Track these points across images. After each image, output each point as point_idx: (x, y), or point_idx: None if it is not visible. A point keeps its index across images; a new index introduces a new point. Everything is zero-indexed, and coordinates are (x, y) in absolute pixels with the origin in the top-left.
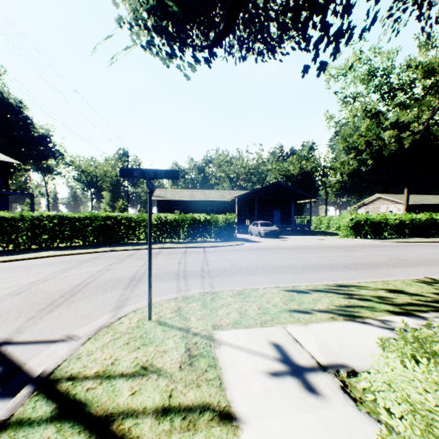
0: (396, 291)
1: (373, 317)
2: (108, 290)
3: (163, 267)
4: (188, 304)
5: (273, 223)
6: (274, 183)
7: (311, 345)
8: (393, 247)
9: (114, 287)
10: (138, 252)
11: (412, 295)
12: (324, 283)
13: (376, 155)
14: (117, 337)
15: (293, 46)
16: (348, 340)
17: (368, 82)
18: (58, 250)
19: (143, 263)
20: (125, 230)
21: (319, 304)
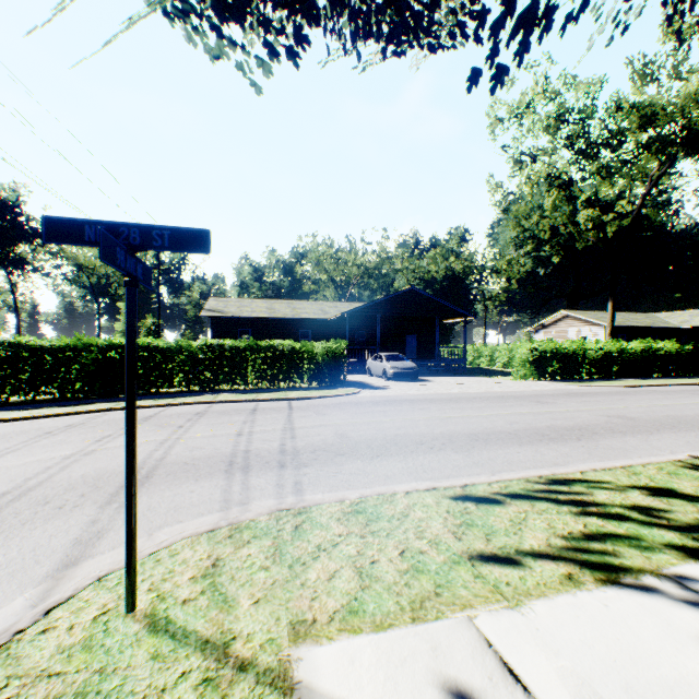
0: (662, 492)
1: (655, 571)
2: (63, 509)
3: (205, 445)
4: (239, 548)
5: (405, 355)
6: (408, 290)
7: (554, 692)
8: (603, 396)
9: (81, 501)
10: (164, 412)
11: (695, 500)
12: (519, 476)
13: (566, 248)
14: (6, 698)
15: (453, 33)
16: (636, 661)
17: (555, 131)
18: (3, 410)
19: (167, 436)
20: (145, 369)
21: (530, 536)
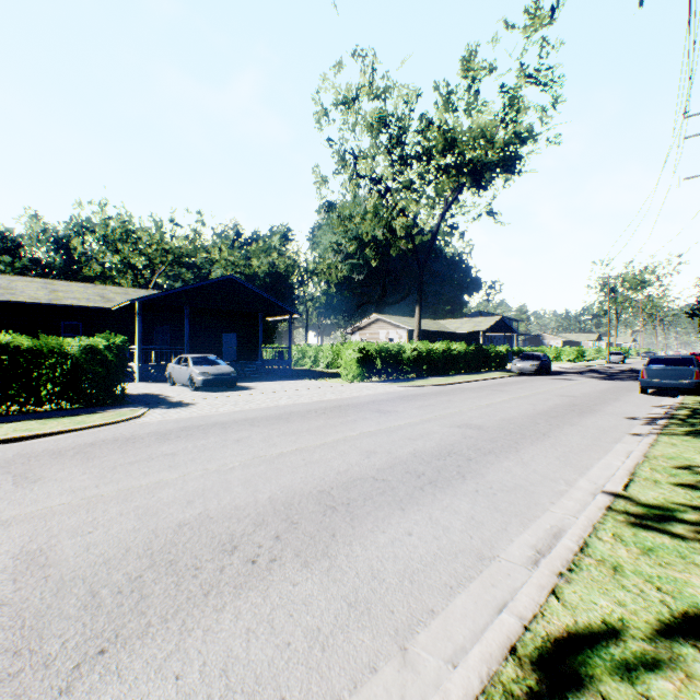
0: None
1: None
2: None
3: None
4: None
5: (223, 357)
6: (226, 279)
7: None
8: (433, 398)
9: None
10: None
11: None
12: (481, 673)
13: (384, 253)
14: None
15: None
16: None
17: (377, 134)
18: None
19: None
20: None
21: None
